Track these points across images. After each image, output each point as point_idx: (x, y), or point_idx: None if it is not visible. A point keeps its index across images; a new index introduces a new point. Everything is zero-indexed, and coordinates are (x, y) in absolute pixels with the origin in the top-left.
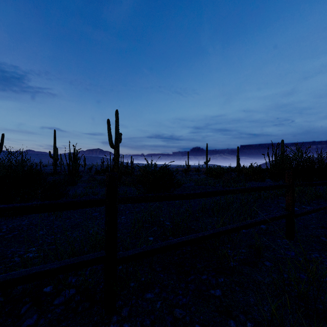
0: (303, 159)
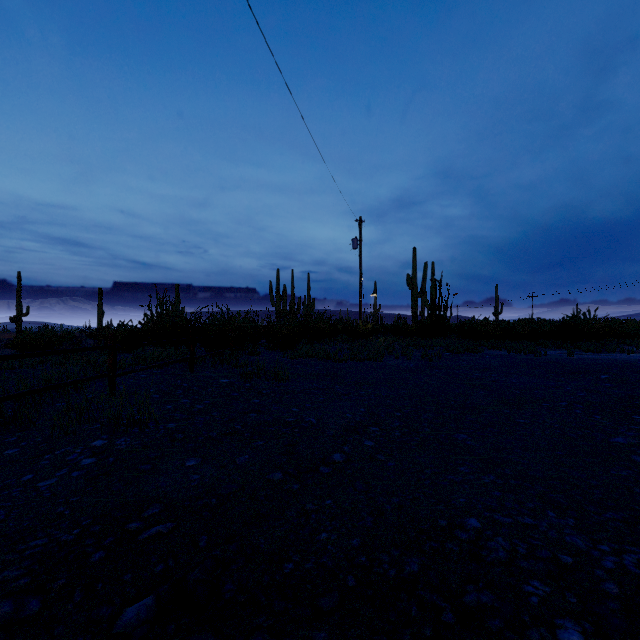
0: (177, 317)
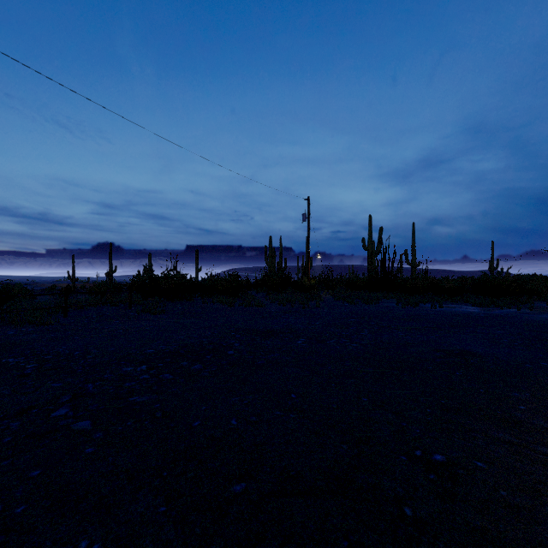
0: (151, 276)
